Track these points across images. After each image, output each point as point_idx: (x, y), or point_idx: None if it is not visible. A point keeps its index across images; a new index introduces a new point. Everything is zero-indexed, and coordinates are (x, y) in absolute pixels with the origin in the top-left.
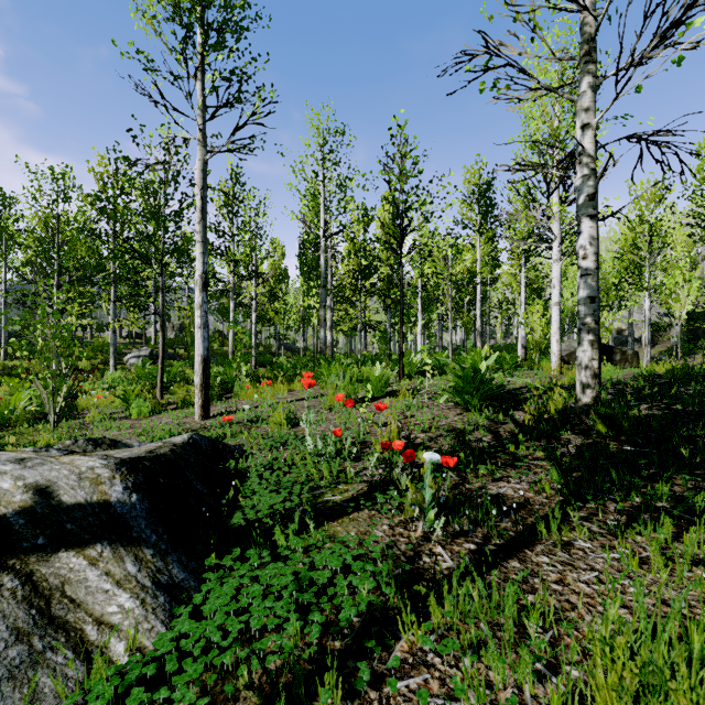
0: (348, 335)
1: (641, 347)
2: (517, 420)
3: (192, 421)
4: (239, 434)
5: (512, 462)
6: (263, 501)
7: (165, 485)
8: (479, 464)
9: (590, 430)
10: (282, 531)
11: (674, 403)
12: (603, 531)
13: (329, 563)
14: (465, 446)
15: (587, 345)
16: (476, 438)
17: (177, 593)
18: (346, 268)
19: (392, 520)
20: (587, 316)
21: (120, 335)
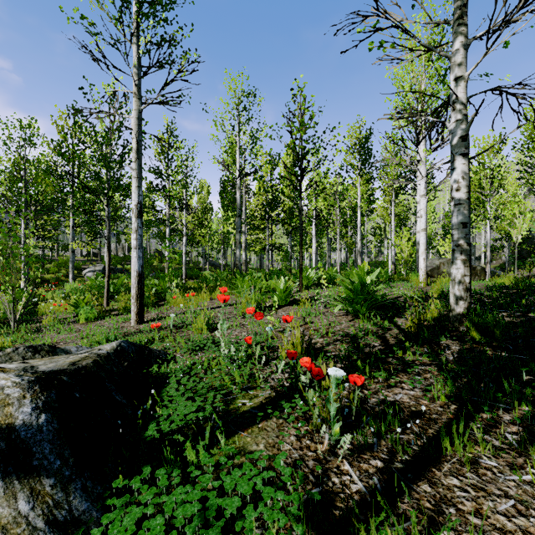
0: (258, 254)
1: (480, 263)
2: (400, 326)
3: (129, 325)
4: (165, 339)
5: (402, 367)
6: (178, 410)
7: (81, 399)
8: (373, 369)
9: (464, 336)
10: (194, 444)
11: (528, 311)
12: (504, 446)
13: (238, 489)
14: (359, 351)
15: (460, 263)
16: (367, 343)
17: (75, 530)
18: (257, 202)
19: (299, 432)
20: (460, 239)
21: (81, 254)
